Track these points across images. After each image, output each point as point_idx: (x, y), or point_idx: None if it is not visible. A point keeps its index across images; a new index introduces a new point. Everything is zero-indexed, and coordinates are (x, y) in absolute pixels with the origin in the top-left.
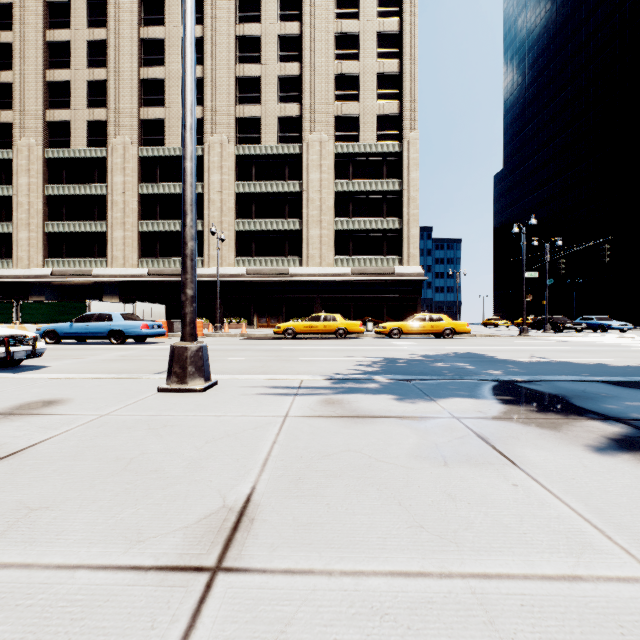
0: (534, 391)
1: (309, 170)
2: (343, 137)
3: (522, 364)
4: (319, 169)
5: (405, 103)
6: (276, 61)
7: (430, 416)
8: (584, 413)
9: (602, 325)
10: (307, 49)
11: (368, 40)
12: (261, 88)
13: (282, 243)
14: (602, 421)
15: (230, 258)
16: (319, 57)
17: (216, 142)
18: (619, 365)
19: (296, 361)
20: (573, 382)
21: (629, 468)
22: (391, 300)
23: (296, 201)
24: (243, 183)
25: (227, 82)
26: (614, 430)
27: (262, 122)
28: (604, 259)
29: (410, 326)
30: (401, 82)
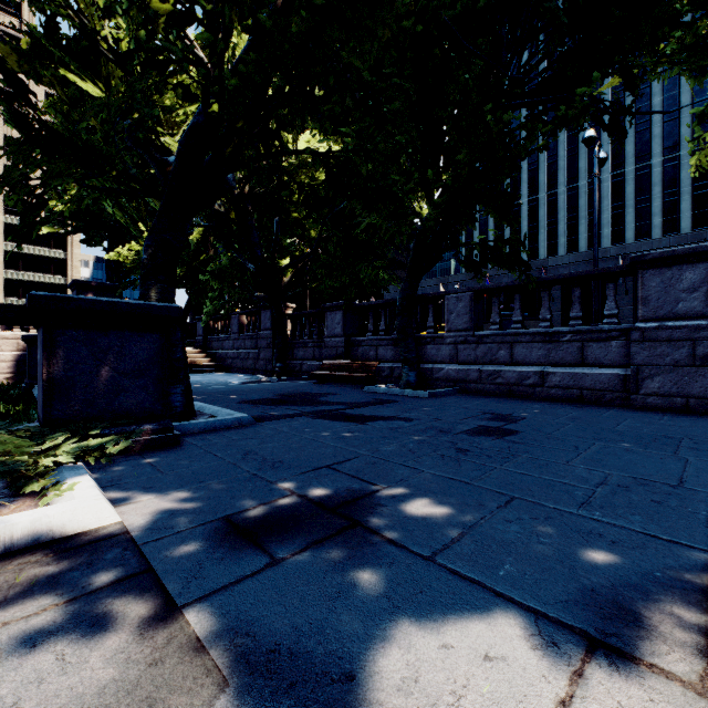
0: None
1: None
2: (14, 212)
3: None
4: None
5: None
6: None
7: None
8: None
9: None
10: None
11: None
12: None
13: None
14: None
15: None
16: None
17: None
18: None
19: None
20: None
21: None
22: None
23: None
24: None
25: None
26: None
27: None
28: None
29: None
30: None
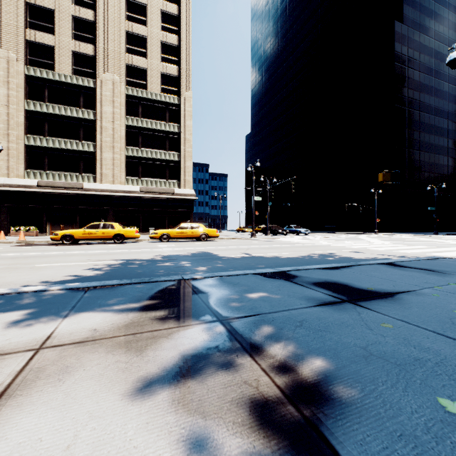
0: (195, 290)
1: (103, 103)
2: (134, 83)
3: (230, 260)
4: (112, 104)
5: (182, 69)
6: (70, 2)
7: (3, 352)
8: (204, 315)
9: (296, 231)
10: (101, 2)
11: (154, 13)
12: (54, 21)
13: (77, 161)
14: (208, 325)
15: (19, 170)
16: (112, 12)
17: (1, 57)
18: (287, 257)
19: (24, 269)
20: (237, 276)
21: (135, 430)
22: (172, 213)
23: (91, 127)
24: (34, 102)
25: (15, 3)
26: (204, 339)
27: (56, 51)
28: (292, 190)
29: (176, 232)
30: (180, 53)
